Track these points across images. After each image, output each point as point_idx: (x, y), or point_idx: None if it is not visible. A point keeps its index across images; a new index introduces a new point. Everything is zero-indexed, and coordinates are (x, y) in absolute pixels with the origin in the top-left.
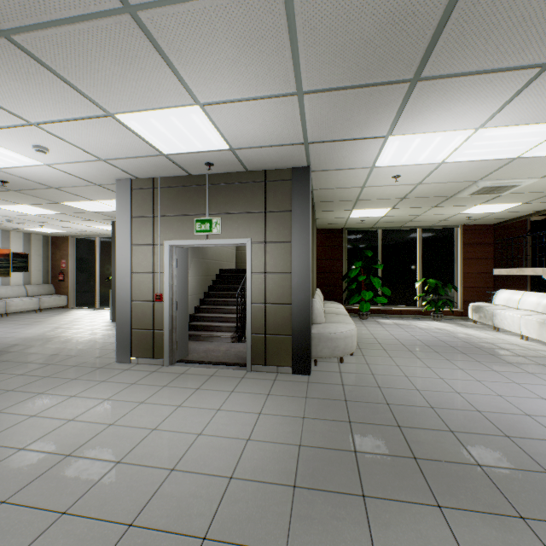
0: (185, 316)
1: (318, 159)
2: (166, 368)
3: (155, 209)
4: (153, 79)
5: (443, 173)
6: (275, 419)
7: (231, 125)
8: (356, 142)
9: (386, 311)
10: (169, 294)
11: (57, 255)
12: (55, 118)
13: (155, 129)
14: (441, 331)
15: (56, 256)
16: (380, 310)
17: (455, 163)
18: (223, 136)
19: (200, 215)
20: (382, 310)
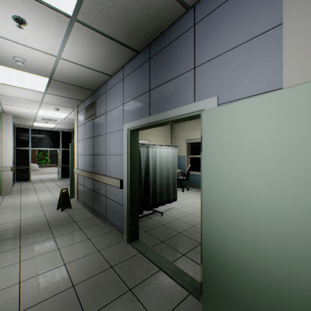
0: None
1: None
2: None
3: None
4: None
5: None
6: None
7: None
8: None
9: (51, 166)
10: None
11: None
12: None
13: None
14: None
15: None
16: (49, 165)
17: None
18: None
19: None
20: (50, 165)
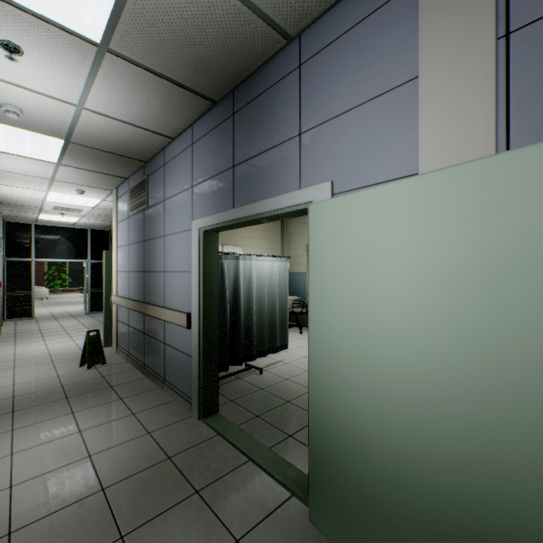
0: None
1: None
2: None
3: None
4: None
5: None
6: None
7: None
8: None
9: (72, 290)
10: None
11: None
12: None
13: None
14: None
15: None
16: (69, 290)
17: None
18: None
19: None
20: (70, 289)
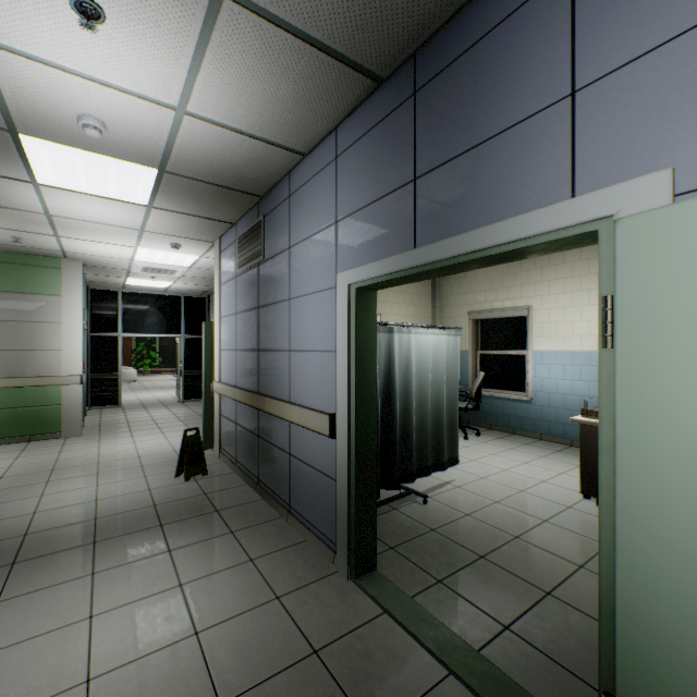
0: None
1: None
2: None
3: None
4: None
5: None
6: None
7: None
8: None
9: (162, 371)
10: None
11: None
12: None
13: None
14: None
15: None
16: (158, 371)
17: None
18: None
19: None
20: (160, 371)
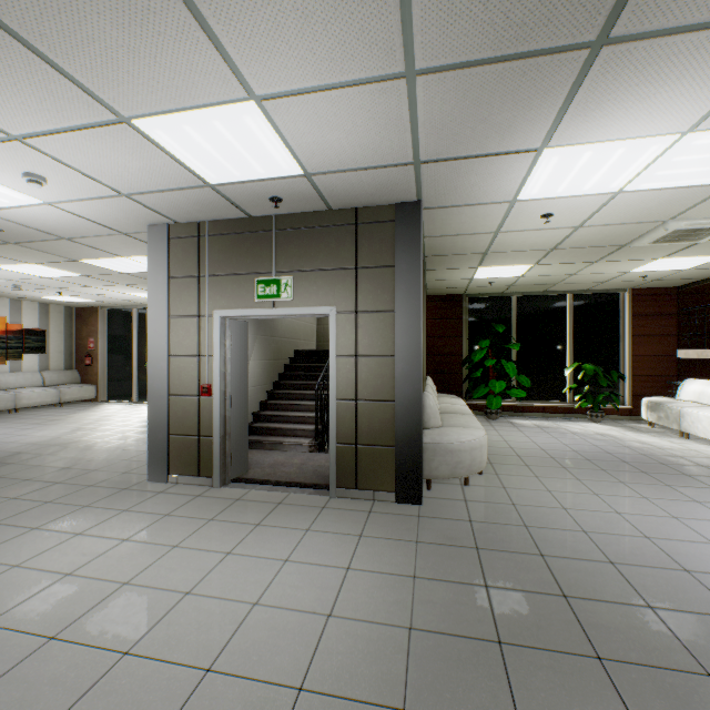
0: (244, 416)
1: (434, 188)
2: (216, 490)
3: (201, 266)
4: (180, 54)
5: (617, 209)
6: (370, 579)
7: (305, 135)
8: (492, 160)
9: (522, 408)
10: (220, 386)
11: (83, 332)
12: (46, 127)
13: (193, 143)
14: (604, 437)
15: (82, 333)
16: (515, 407)
17: (638, 192)
18: (294, 154)
19: (263, 273)
20: (518, 406)
